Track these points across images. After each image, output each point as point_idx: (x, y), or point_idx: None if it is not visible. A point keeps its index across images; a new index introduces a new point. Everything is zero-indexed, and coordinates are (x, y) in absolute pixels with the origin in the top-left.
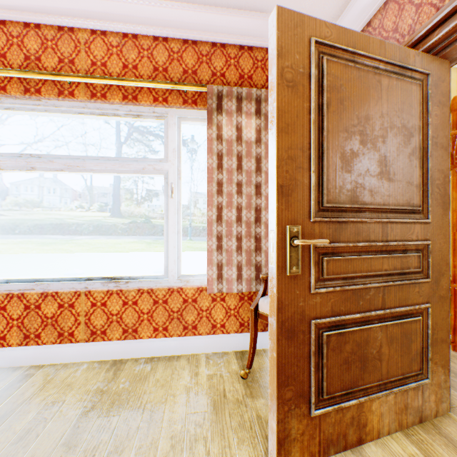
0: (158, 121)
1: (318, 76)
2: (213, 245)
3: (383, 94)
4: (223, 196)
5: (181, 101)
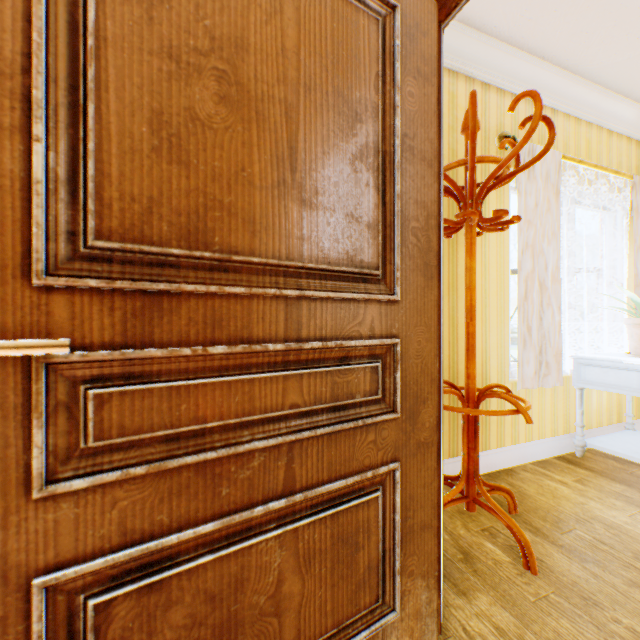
0: None
1: None
2: None
3: (287, 6)
4: None
5: None
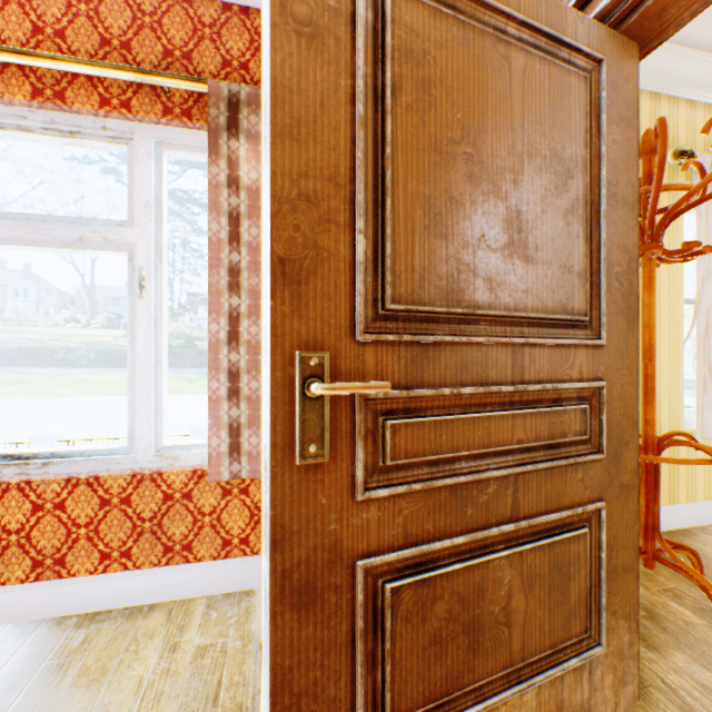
0: (116, 146)
1: (374, 25)
2: (220, 388)
3: (514, 85)
4: (242, 294)
5: (159, 108)
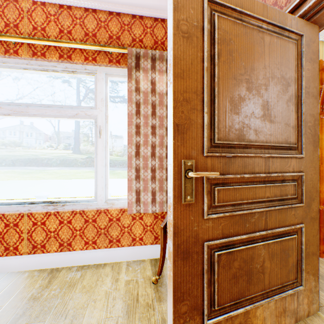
0: (89, 76)
1: (210, 30)
2: (132, 175)
3: (265, 49)
4: (141, 136)
5: (107, 60)
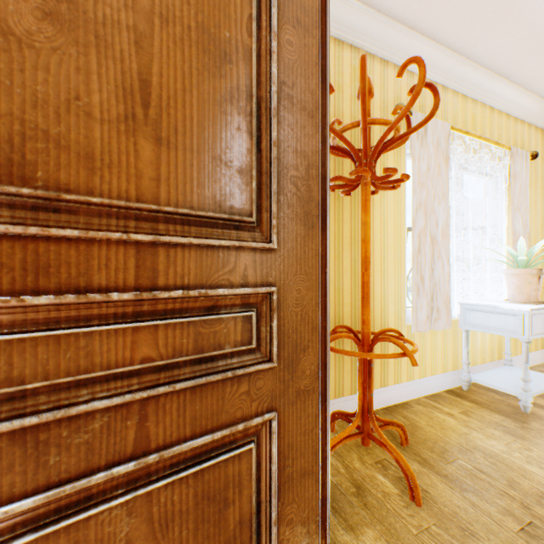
0: None
1: None
2: None
3: None
4: None
5: None
